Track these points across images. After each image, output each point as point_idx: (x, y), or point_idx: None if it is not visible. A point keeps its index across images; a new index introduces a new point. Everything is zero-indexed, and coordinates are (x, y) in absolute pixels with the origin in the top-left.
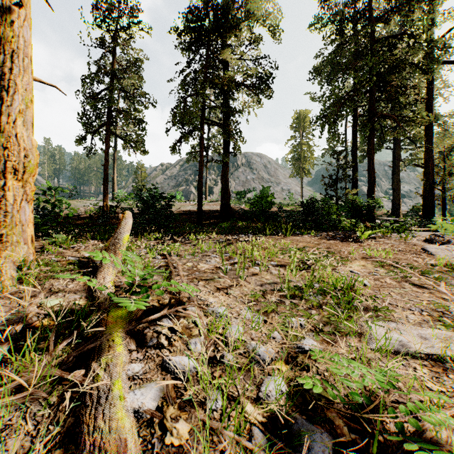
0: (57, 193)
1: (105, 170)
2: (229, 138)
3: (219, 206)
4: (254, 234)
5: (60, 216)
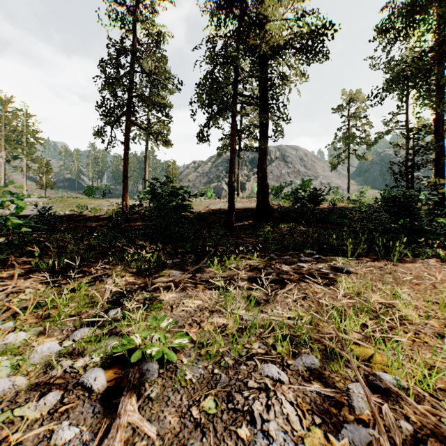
0: (93, 192)
1: (124, 165)
2: (267, 119)
3: (253, 203)
4: (320, 252)
5: (80, 216)
